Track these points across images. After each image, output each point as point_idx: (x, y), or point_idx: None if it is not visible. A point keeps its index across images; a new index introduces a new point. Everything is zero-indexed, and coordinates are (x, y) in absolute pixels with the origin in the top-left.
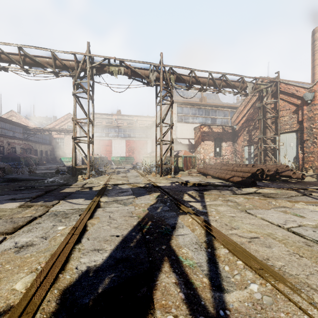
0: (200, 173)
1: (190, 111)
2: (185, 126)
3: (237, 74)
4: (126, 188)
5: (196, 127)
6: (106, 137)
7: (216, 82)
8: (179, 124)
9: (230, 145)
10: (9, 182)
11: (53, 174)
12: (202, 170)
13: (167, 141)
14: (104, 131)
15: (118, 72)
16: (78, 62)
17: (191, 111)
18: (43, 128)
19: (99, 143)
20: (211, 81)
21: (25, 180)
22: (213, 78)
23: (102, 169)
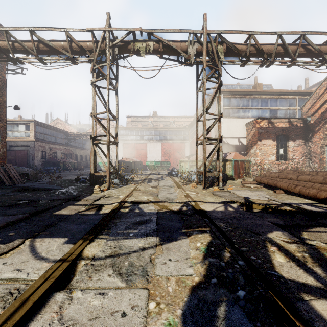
0: (261, 184)
1: (240, 102)
2: (234, 122)
3: (326, 32)
4: (150, 212)
5: (249, 122)
6: (140, 141)
7: (289, 49)
8: (226, 119)
9: (300, 144)
10: (20, 191)
11: (72, 182)
12: (265, 180)
13: (213, 139)
14: (138, 134)
15: (145, 50)
16: (97, 42)
17: (242, 102)
18: (81, 133)
19: (133, 147)
20: (280, 48)
21: (37, 189)
22: (285, 42)
23: (129, 177)
